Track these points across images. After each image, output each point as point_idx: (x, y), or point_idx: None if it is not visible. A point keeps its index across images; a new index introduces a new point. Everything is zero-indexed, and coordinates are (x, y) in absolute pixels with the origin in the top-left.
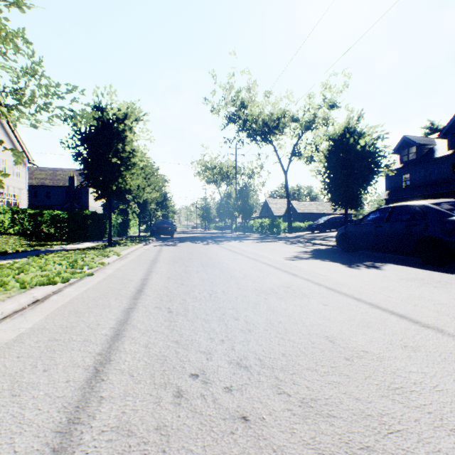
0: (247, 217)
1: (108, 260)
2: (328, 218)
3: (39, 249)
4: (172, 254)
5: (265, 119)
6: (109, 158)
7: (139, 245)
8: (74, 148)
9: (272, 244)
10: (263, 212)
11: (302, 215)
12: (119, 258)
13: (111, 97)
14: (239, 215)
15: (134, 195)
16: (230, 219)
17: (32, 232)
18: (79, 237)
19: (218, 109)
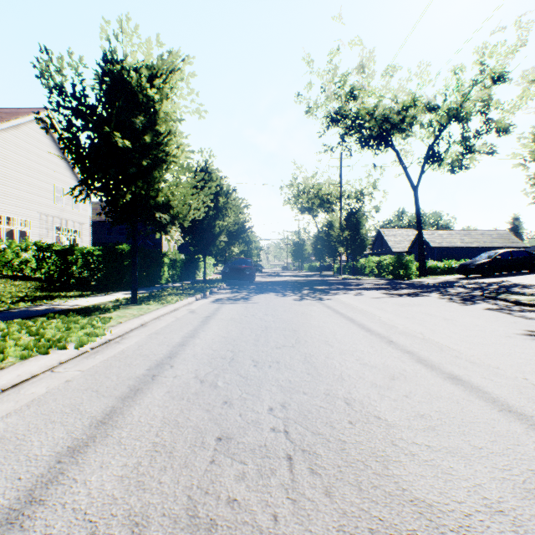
0: (358, 254)
1: (18, 371)
2: (497, 254)
3: (15, 307)
4: (223, 334)
5: (386, 109)
6: (112, 138)
7: (184, 301)
8: (64, 130)
9: (427, 303)
10: (375, 247)
11: (438, 250)
12: (97, 345)
13: (130, 40)
14: (346, 251)
15: (173, 215)
16: (331, 257)
17: (60, 275)
18: (113, 284)
19: (315, 108)
